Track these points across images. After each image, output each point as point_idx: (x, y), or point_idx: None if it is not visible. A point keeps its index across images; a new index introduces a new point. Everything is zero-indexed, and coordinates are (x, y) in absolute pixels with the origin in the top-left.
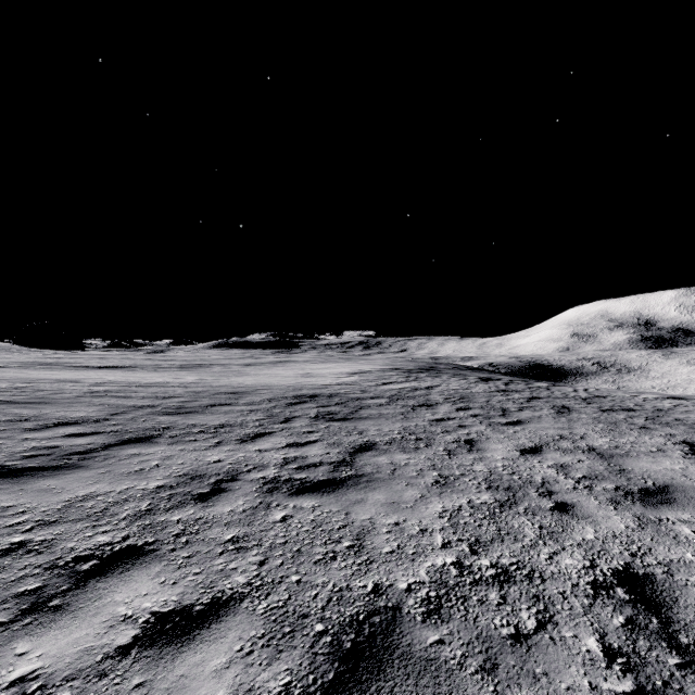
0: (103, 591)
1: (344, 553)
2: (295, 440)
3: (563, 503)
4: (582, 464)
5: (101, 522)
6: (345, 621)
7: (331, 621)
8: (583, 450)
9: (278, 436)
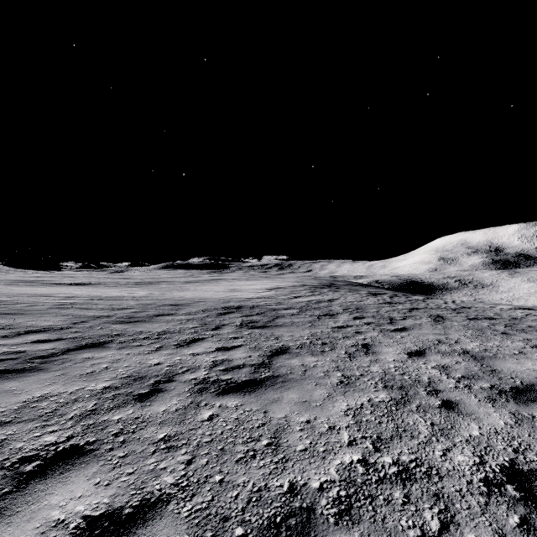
0: (41, 493)
1: (263, 451)
2: (223, 345)
3: (448, 401)
4: (460, 365)
5: (50, 422)
6: (263, 524)
7: (250, 524)
8: (459, 352)
9: (209, 341)
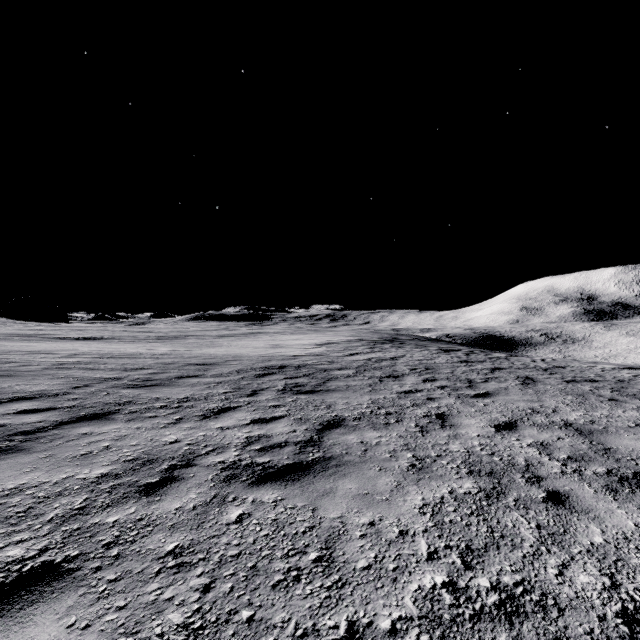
0: None
1: (310, 570)
2: (261, 415)
3: (555, 492)
4: (563, 442)
5: (20, 527)
6: None
7: None
8: (559, 425)
9: (243, 410)
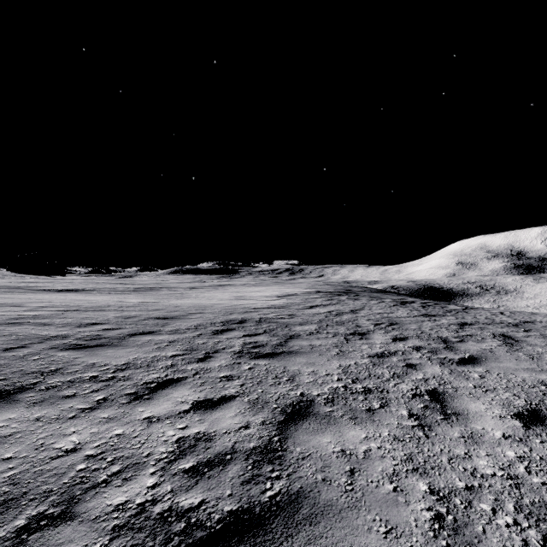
0: None
1: None
2: (207, 394)
3: None
4: None
5: None
6: None
7: None
8: None
9: (187, 385)
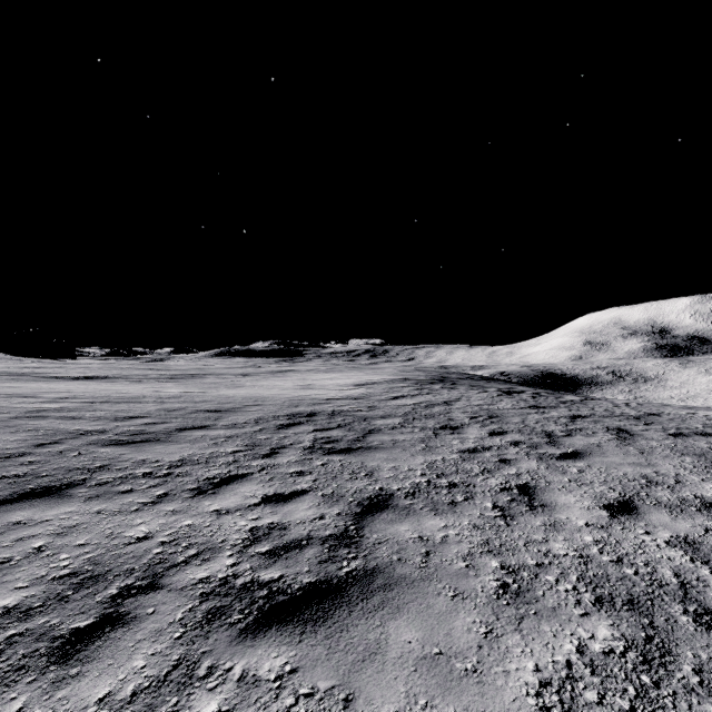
0: None
1: None
2: (277, 489)
3: None
4: None
5: None
6: None
7: None
8: (696, 506)
9: (254, 481)
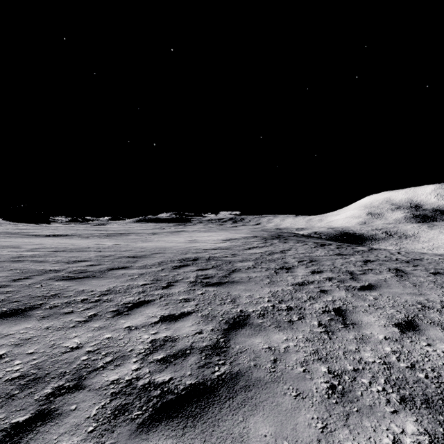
0: None
1: None
2: (170, 311)
3: None
4: None
5: None
6: None
7: None
8: None
9: (155, 305)
